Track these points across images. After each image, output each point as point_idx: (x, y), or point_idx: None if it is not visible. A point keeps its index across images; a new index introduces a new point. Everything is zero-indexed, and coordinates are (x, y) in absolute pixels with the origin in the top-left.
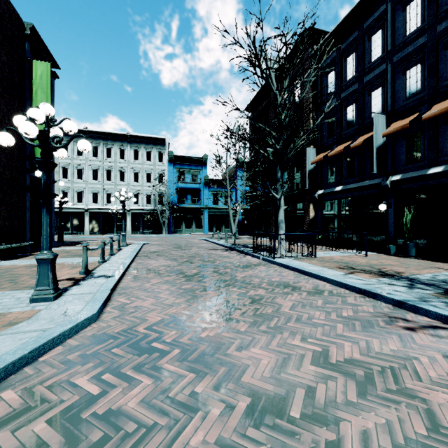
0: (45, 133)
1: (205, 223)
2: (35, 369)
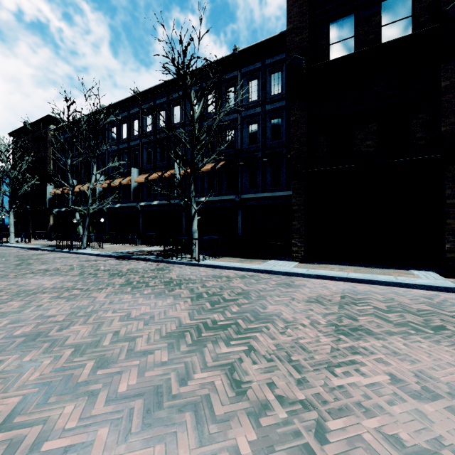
0: None
1: None
2: None
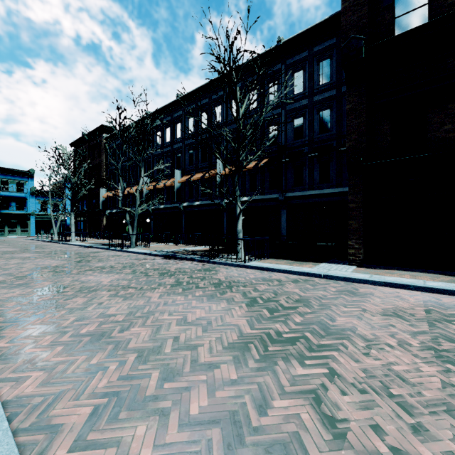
0: None
1: (32, 227)
2: None
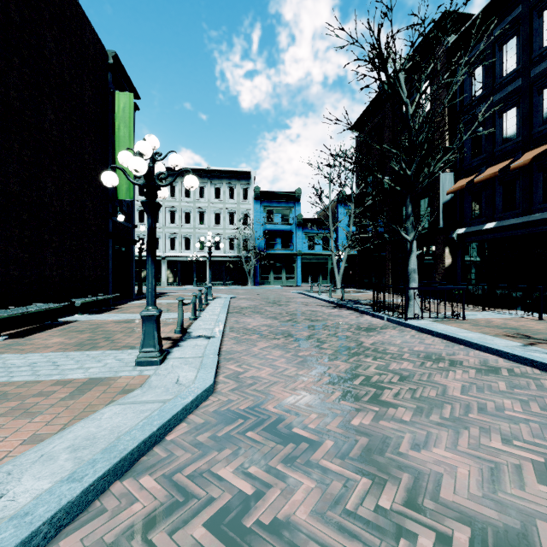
0: (151, 169)
1: (298, 273)
2: (166, 450)
